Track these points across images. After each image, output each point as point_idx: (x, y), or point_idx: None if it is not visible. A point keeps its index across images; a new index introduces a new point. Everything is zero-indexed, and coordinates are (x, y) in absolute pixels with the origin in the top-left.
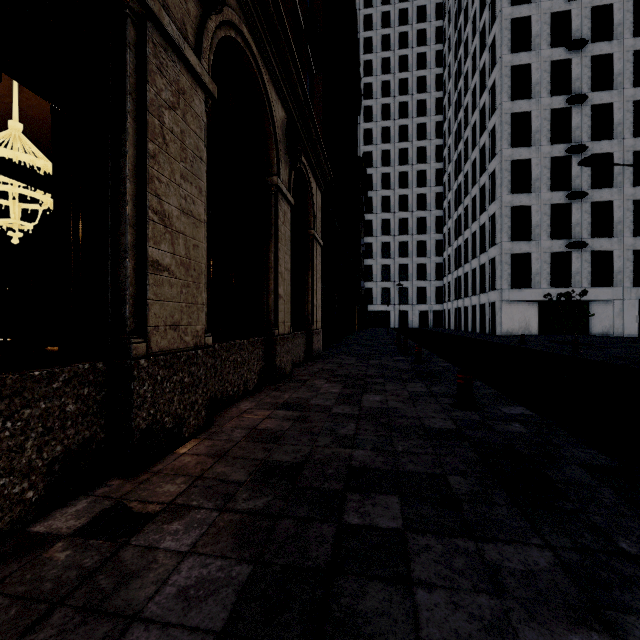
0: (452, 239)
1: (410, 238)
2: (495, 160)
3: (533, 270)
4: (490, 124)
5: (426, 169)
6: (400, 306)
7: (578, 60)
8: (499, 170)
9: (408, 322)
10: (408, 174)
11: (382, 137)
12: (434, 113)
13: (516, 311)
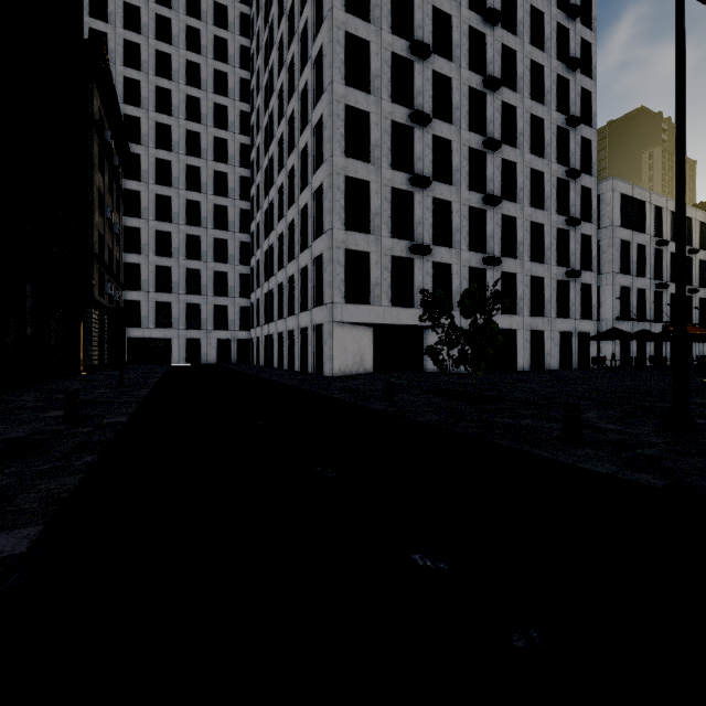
0: (262, 238)
1: (204, 232)
2: (323, 101)
3: (372, 278)
4: (315, 48)
5: (228, 139)
6: (188, 332)
7: (420, 2)
8: (329, 114)
9: (201, 356)
10: (201, 137)
11: (158, 66)
12: (239, 65)
13: (350, 339)
